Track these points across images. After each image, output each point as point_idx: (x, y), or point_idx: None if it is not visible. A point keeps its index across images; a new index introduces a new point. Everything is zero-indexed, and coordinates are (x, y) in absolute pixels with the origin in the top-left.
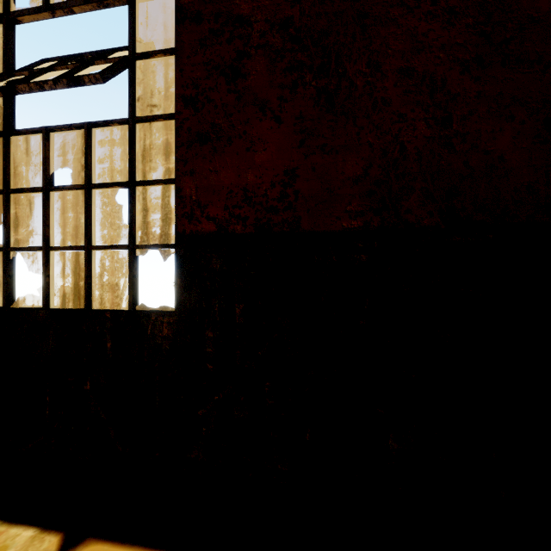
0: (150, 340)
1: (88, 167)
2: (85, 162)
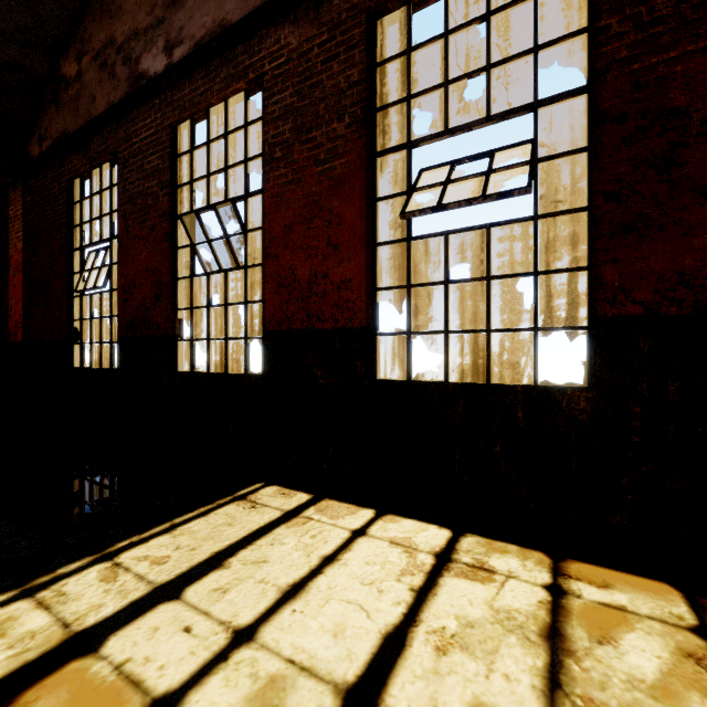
0: (565, 412)
1: (489, 262)
2: (487, 258)
